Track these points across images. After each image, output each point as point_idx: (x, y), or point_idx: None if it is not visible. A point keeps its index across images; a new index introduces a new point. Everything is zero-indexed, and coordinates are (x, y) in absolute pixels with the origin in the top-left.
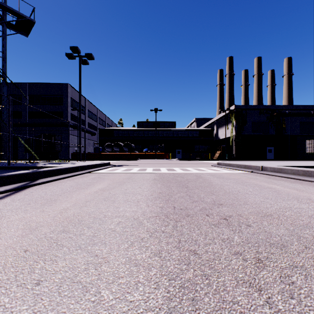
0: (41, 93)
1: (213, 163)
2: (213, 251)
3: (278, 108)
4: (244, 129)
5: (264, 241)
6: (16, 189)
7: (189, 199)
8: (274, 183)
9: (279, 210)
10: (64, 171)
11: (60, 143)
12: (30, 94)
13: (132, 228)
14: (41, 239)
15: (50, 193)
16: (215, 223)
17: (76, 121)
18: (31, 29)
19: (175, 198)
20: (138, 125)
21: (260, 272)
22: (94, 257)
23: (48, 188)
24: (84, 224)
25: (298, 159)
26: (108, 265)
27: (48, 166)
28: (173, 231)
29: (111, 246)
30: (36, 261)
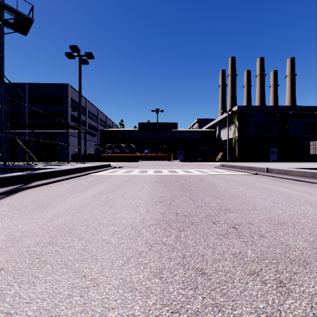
0: (41, 94)
1: (215, 165)
2: (224, 271)
3: (282, 109)
4: (247, 130)
5: (282, 256)
6: (7, 192)
7: (192, 204)
8: (282, 186)
9: (293, 217)
10: (61, 173)
11: (60, 145)
12: (30, 95)
13: (129, 240)
14: (23, 253)
15: (44, 196)
16: (223, 233)
17: (77, 122)
18: (29, 28)
19: (178, 203)
20: (139, 126)
21: (285, 301)
22: (81, 278)
23: (42, 191)
24: (74, 235)
25: (302, 161)
26: (97, 290)
27: (46, 167)
28: (176, 243)
29: (102, 263)
30: (9, 285)
